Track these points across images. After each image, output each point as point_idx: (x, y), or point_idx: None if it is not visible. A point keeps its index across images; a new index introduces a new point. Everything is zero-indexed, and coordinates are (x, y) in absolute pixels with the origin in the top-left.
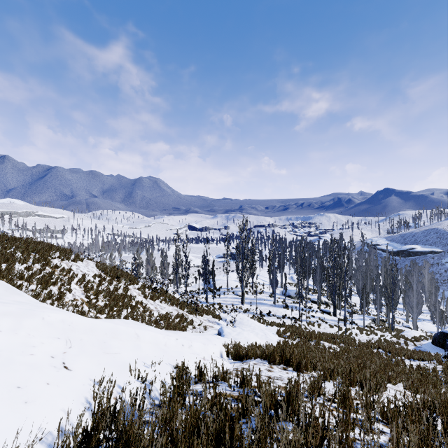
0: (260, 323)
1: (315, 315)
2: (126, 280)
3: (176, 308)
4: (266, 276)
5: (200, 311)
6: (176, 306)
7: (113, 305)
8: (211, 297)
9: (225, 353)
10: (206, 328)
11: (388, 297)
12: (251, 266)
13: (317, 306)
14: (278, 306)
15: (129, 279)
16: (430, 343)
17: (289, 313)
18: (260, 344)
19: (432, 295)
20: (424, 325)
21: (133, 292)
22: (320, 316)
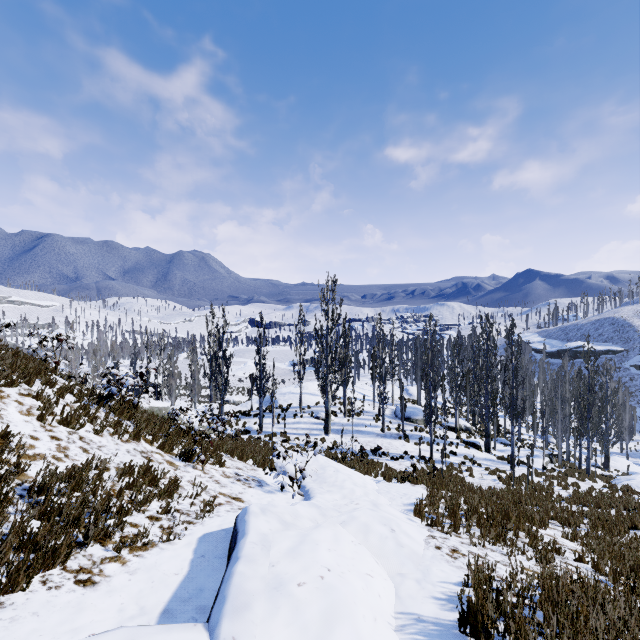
0: (362, 476)
1: (456, 451)
2: None
3: (146, 447)
4: (366, 388)
5: (225, 451)
6: (151, 441)
7: None
8: (270, 422)
9: None
10: (210, 507)
11: (581, 416)
12: (343, 364)
13: (456, 436)
14: (390, 437)
15: (22, 373)
16: None
17: (411, 449)
18: None
19: (626, 414)
20: (617, 462)
21: (5, 406)
22: (465, 452)
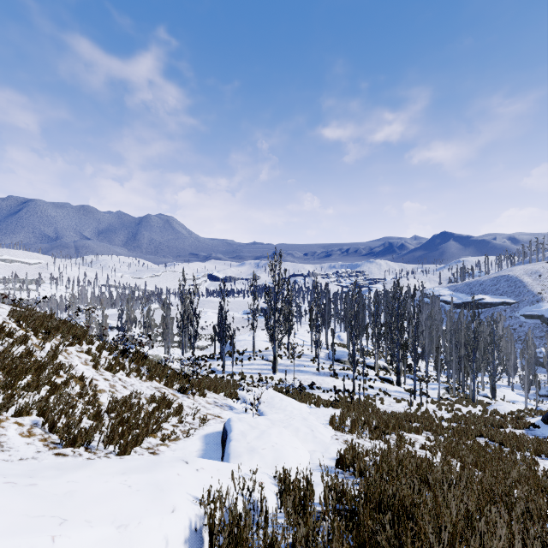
0: (299, 403)
1: (373, 385)
2: (63, 337)
3: (157, 384)
4: (306, 335)
5: (204, 386)
6: (158, 380)
7: (3, 385)
8: (230, 364)
9: (205, 532)
10: (204, 420)
11: (468, 358)
12: (287, 319)
13: (375, 373)
14: (323, 375)
15: (73, 336)
16: (541, 422)
17: (339, 384)
18: (305, 473)
19: (512, 355)
20: (503, 393)
21: (72, 359)
22: (381, 386)
